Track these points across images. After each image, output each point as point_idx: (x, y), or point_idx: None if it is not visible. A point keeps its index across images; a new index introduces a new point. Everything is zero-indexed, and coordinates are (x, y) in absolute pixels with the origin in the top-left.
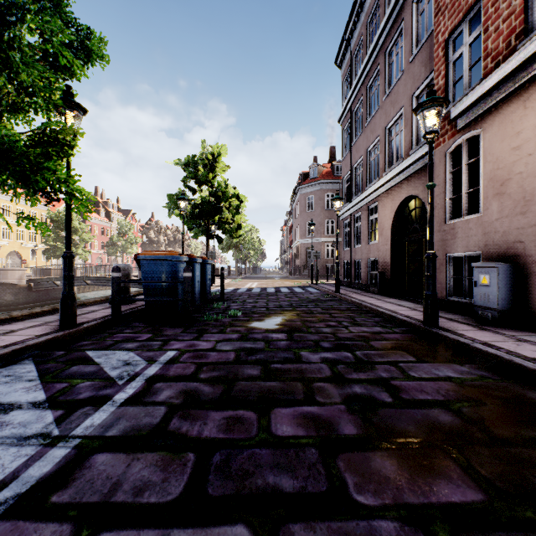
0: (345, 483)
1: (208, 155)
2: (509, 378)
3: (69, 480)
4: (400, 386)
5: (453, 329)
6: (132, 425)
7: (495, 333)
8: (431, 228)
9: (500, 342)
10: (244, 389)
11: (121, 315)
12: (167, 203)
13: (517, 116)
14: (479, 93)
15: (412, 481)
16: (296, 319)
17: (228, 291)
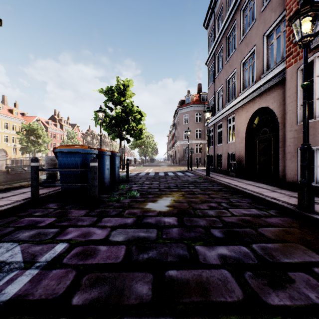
0: None
1: (121, 85)
2: None
3: None
4: None
5: None
6: None
7: None
8: (307, 122)
9: None
10: None
11: (42, 197)
12: (94, 117)
13: None
14: None
15: None
16: (182, 200)
17: (132, 175)
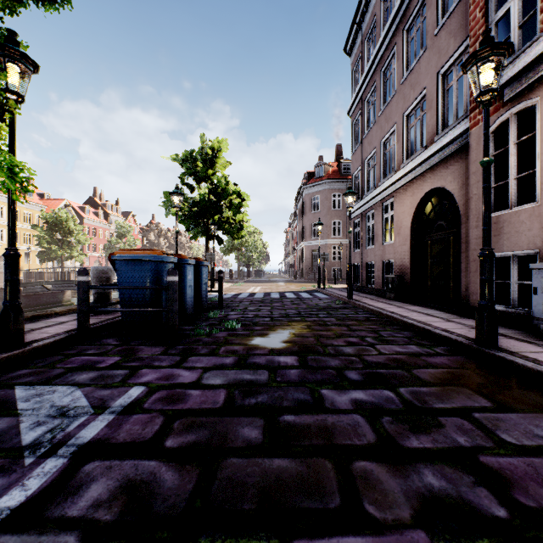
0: None
1: (208, 149)
2: None
3: None
4: (502, 470)
5: (518, 351)
6: None
7: None
8: (488, 217)
9: None
10: (234, 477)
11: (92, 328)
12: (164, 201)
13: None
14: (539, 50)
15: None
16: (307, 333)
17: (228, 297)
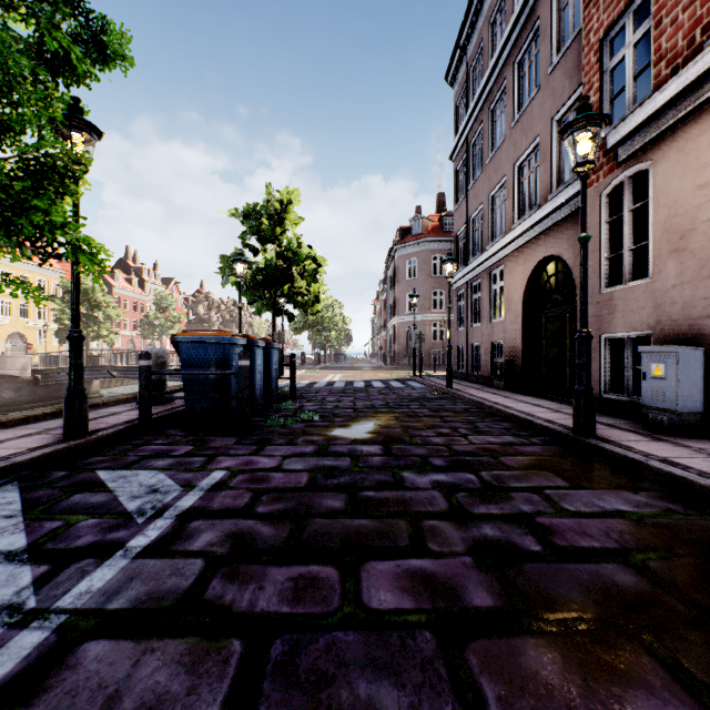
0: (482, 697)
1: (275, 203)
2: (708, 514)
3: (38, 690)
4: (551, 526)
5: (616, 439)
6: (150, 590)
7: (676, 445)
8: (585, 297)
9: (686, 459)
10: (321, 530)
11: (153, 419)
12: (220, 267)
13: (705, 142)
14: (649, 110)
15: (590, 692)
16: (394, 425)
17: (301, 386)
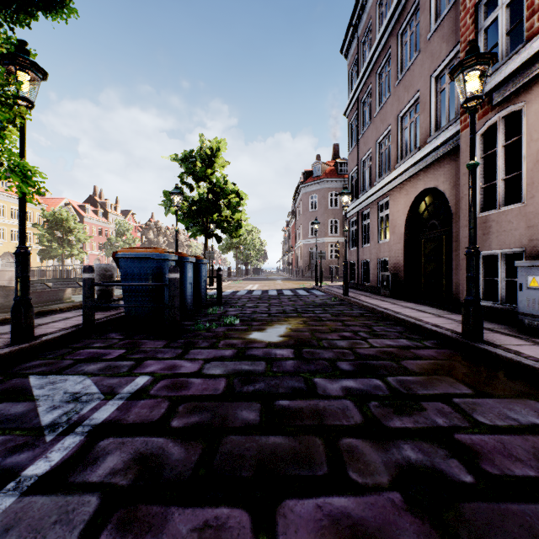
0: None
1: (207, 149)
2: None
3: None
4: (473, 445)
5: (502, 344)
6: None
7: None
8: (473, 217)
9: None
10: (234, 451)
11: (97, 323)
12: (163, 200)
13: None
14: (524, 57)
15: None
16: (303, 328)
17: (226, 294)
